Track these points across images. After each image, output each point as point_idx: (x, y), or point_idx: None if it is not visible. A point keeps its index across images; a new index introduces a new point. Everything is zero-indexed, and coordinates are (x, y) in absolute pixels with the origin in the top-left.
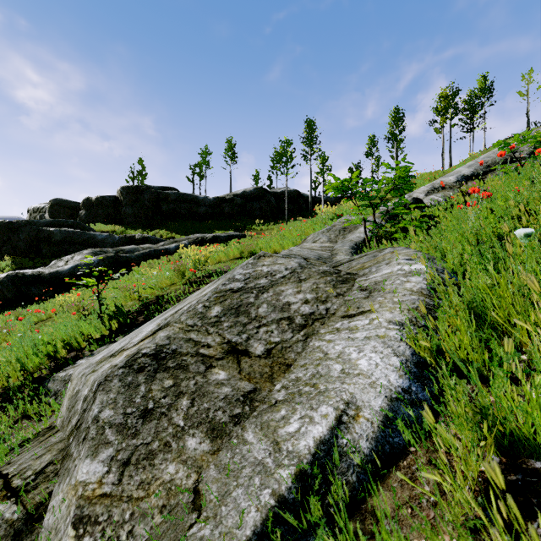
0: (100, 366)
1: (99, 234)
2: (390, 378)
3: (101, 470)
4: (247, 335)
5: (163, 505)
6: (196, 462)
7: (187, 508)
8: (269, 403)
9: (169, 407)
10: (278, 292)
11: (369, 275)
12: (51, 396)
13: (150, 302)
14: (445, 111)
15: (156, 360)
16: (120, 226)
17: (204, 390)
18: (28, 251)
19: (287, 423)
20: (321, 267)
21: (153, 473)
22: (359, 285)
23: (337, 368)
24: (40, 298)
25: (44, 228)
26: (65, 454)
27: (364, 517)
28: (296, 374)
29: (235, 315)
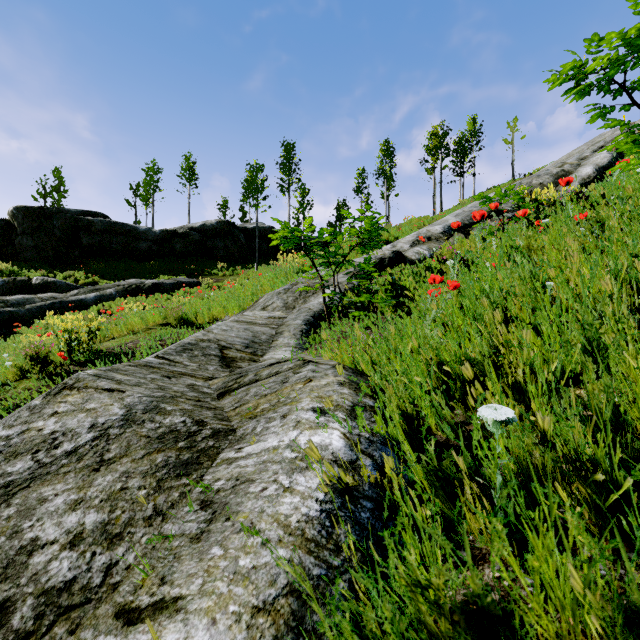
0: None
1: None
2: None
3: None
4: None
5: None
6: None
7: None
8: None
9: None
10: (30, 506)
11: (244, 446)
12: None
13: None
14: (436, 150)
15: None
16: (9, 265)
17: None
18: None
19: None
20: (170, 417)
21: None
22: (209, 481)
23: None
24: None
25: None
26: None
27: None
28: None
29: None
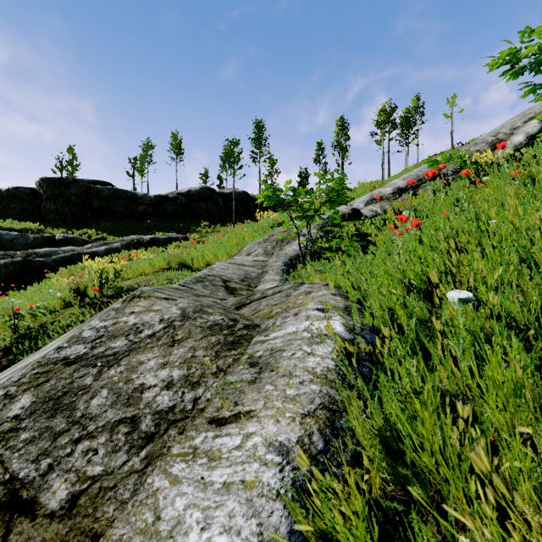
0: None
1: (6, 233)
2: None
3: None
4: (51, 460)
5: None
6: None
7: None
8: None
9: None
10: (133, 366)
11: (270, 333)
12: None
13: (30, 333)
14: (384, 124)
15: None
16: (37, 224)
17: None
18: None
19: None
20: (212, 316)
21: None
22: (251, 352)
23: None
24: None
25: None
26: None
27: None
28: None
29: (49, 414)
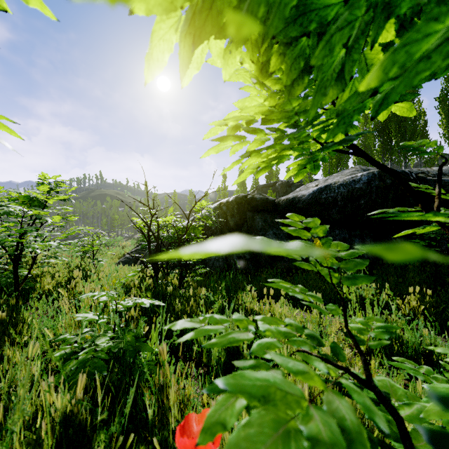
0: None
1: None
2: None
3: None
4: None
5: None
6: None
7: None
8: None
9: None
10: None
11: None
12: None
13: None
14: None
15: None
16: None
17: None
18: None
19: None
20: None
21: None
22: None
23: None
24: None
25: None
26: None
27: None
28: None
29: None
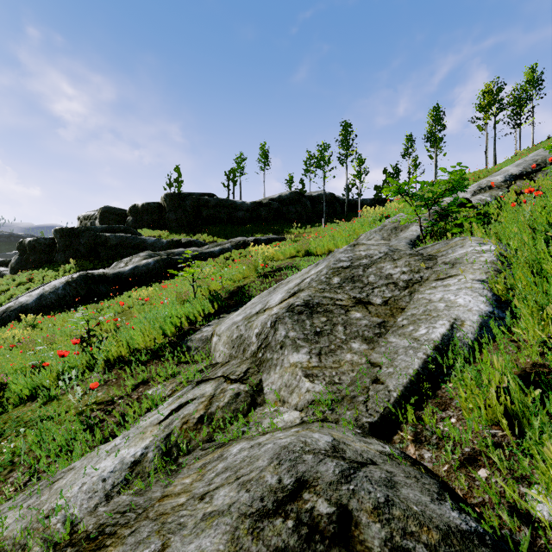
0: (254, 319)
1: (149, 238)
2: (480, 306)
3: (306, 357)
4: (366, 293)
5: (352, 369)
6: (362, 353)
7: (369, 368)
8: (397, 326)
9: (331, 330)
10: (380, 268)
11: (448, 255)
12: (193, 351)
13: (233, 291)
14: (488, 107)
15: (308, 308)
16: (165, 231)
17: (349, 322)
18: (87, 255)
19: (417, 331)
20: (407, 251)
21: (338, 358)
22: (442, 261)
23: (442, 305)
24: (107, 296)
25: (101, 234)
26: (259, 362)
27: (477, 362)
28: (411, 312)
29: (352, 282)
